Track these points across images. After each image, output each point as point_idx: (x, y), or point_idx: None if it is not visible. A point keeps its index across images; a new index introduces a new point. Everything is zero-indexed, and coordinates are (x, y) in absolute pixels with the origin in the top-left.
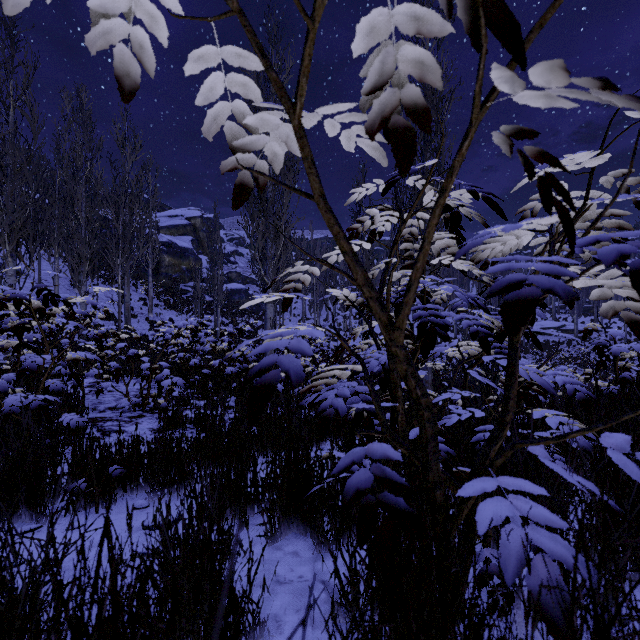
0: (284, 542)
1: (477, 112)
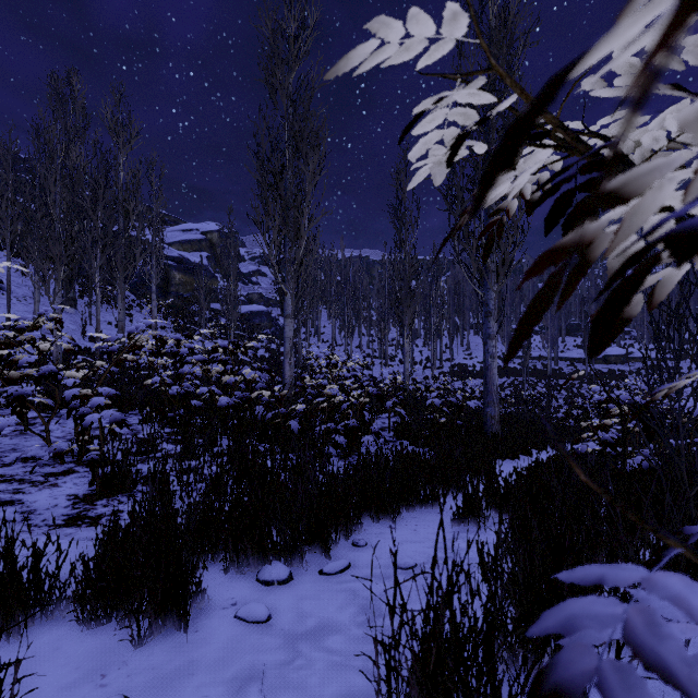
0: None
1: None
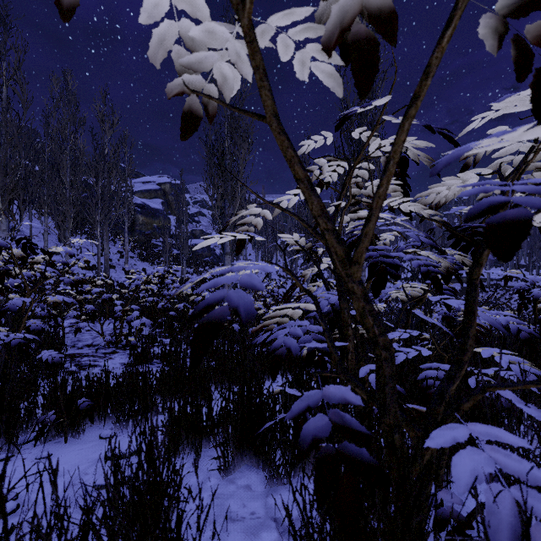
0: (237, 475)
1: None
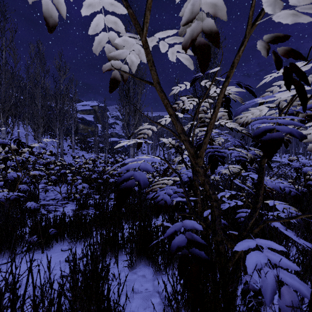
0: (138, 269)
1: (249, 28)
